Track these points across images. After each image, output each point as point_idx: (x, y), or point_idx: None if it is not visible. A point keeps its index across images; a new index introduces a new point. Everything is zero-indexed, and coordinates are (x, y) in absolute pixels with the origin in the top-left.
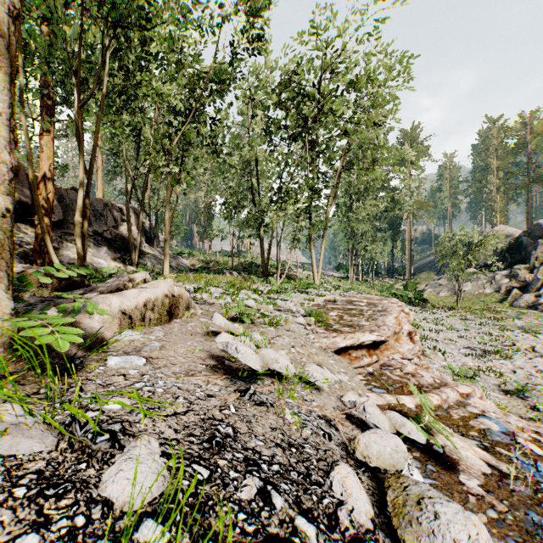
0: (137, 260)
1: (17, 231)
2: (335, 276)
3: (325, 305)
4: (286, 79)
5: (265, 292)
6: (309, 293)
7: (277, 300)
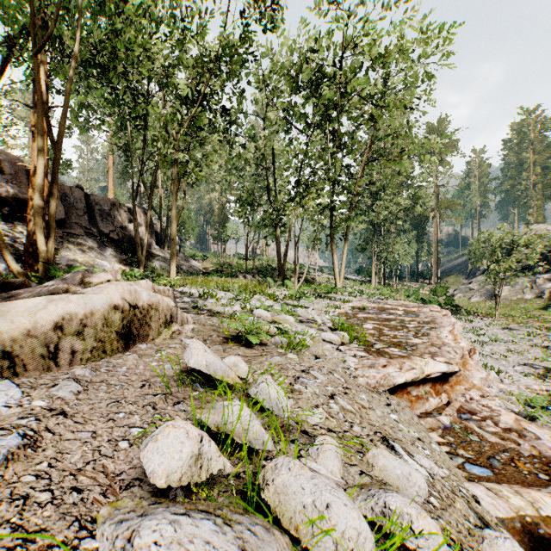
0: (145, 262)
1: (12, 230)
2: (356, 279)
3: (354, 313)
4: (305, 57)
5: (281, 297)
6: (331, 298)
7: (298, 309)
